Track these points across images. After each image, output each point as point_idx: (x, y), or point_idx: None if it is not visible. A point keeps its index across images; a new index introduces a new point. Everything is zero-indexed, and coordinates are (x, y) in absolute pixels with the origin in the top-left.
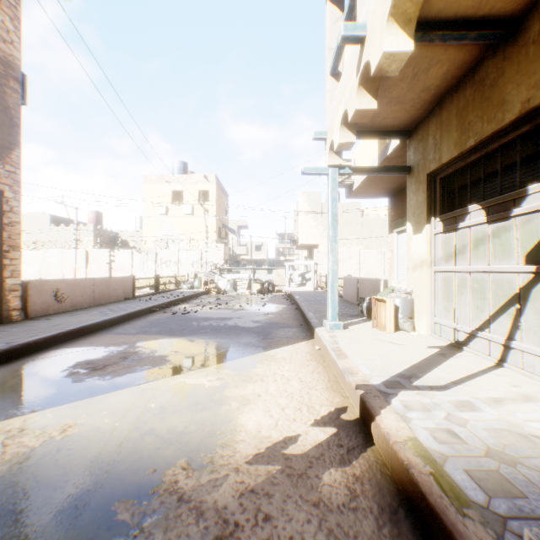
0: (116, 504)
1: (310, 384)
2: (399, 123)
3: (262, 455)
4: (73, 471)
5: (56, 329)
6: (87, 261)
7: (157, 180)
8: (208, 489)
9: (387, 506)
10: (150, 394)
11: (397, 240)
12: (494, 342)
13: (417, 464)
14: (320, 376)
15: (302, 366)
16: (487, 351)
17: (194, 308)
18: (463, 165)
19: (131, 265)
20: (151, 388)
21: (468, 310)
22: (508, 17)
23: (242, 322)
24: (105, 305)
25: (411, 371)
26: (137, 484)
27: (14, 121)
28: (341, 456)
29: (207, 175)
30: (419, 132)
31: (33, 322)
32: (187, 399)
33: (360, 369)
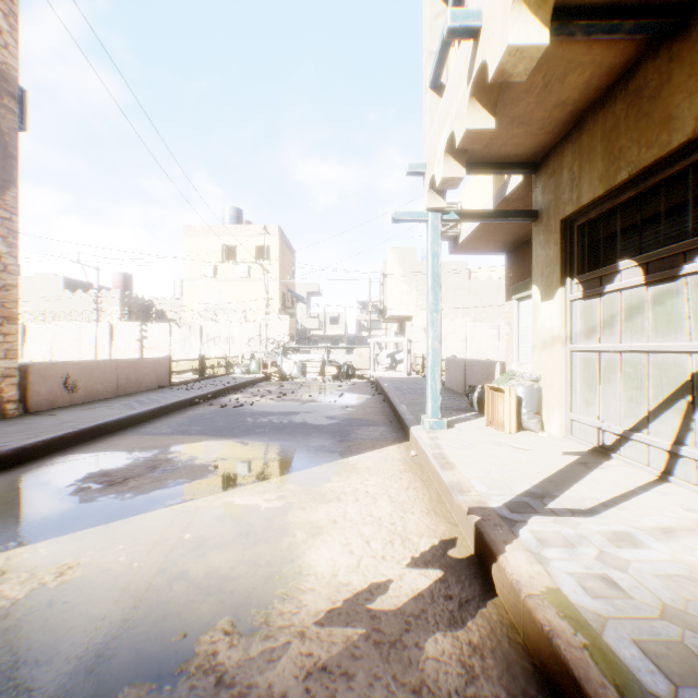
0: (126, 691)
1: (404, 505)
2: (522, 152)
3: (339, 611)
4: (68, 636)
5: (64, 428)
6: (111, 337)
7: (202, 232)
8: (261, 666)
9: (521, 694)
10: (185, 519)
11: (517, 310)
12: (655, 448)
13: (563, 631)
14: (417, 494)
15: (393, 479)
16: (645, 459)
17: (249, 399)
18: (611, 207)
19: (168, 342)
20: (186, 511)
21: (618, 404)
22: (677, 0)
23: (312, 418)
24: (132, 396)
25: (543, 488)
26: (159, 658)
27: (9, 151)
28: (450, 613)
29: (268, 226)
30: (550, 165)
31: (34, 419)
32: (236, 527)
33: (473, 484)
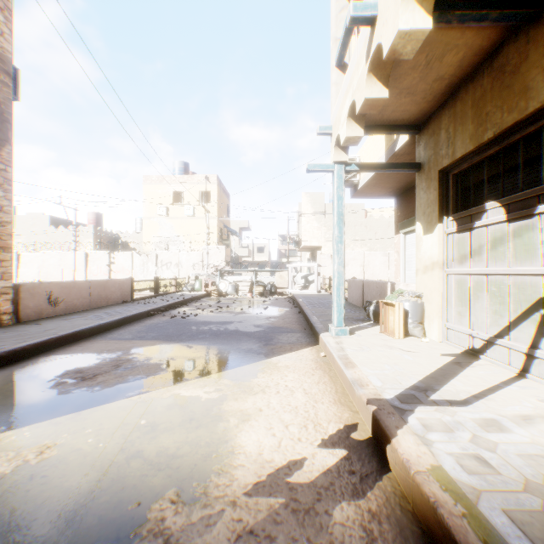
0: None
1: (315, 396)
2: (409, 117)
3: (263, 484)
4: (45, 505)
5: (47, 334)
6: (86, 263)
7: (157, 180)
8: (200, 530)
9: None
10: (141, 408)
11: (404, 242)
12: (514, 351)
13: (445, 502)
14: (326, 387)
15: (307, 376)
16: (507, 360)
17: (194, 311)
18: (479, 160)
19: (131, 267)
20: (143, 401)
21: (485, 316)
22: None
23: (243, 327)
24: (102, 309)
25: (426, 383)
26: (117, 523)
27: (5, 117)
28: (353, 485)
29: (209, 176)
30: (430, 127)
31: (24, 327)
32: (181, 414)
33: (370, 380)
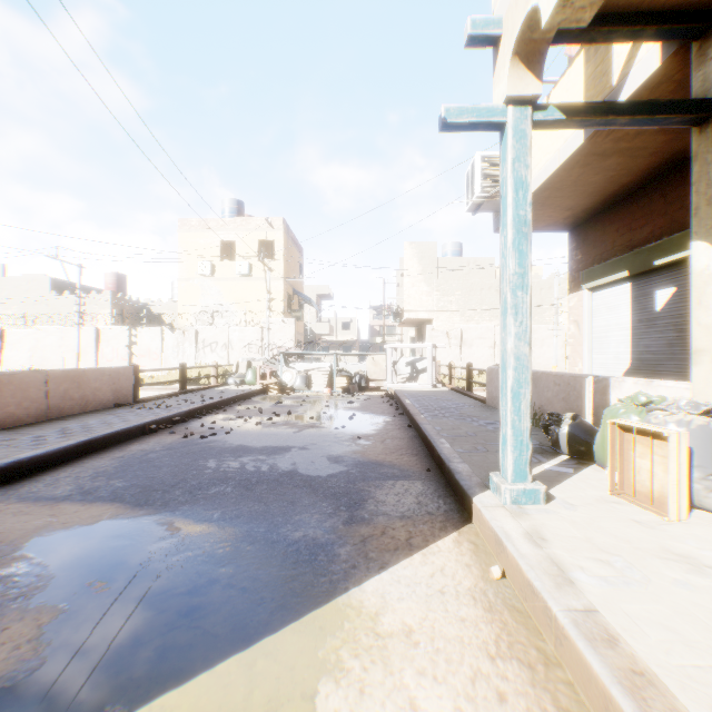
0: None
1: None
2: None
3: None
4: None
5: None
6: (97, 343)
7: (199, 226)
8: None
9: None
10: None
11: (590, 303)
12: None
13: None
14: None
15: (482, 704)
16: None
17: (230, 423)
18: None
19: (160, 349)
20: None
21: None
22: None
23: (307, 461)
24: (67, 420)
25: None
26: None
27: None
28: None
29: (272, 219)
30: None
31: None
32: None
33: None
